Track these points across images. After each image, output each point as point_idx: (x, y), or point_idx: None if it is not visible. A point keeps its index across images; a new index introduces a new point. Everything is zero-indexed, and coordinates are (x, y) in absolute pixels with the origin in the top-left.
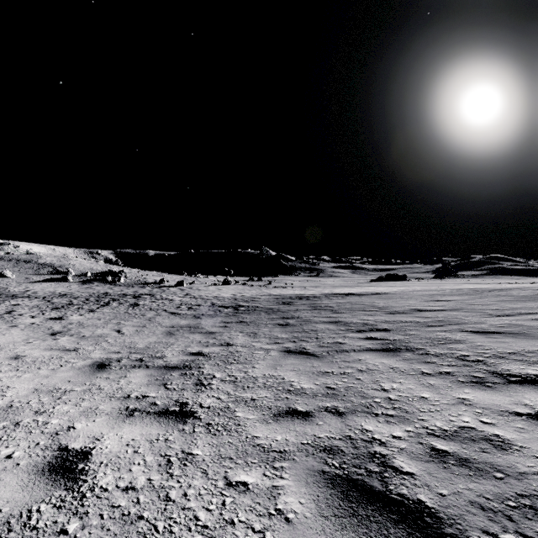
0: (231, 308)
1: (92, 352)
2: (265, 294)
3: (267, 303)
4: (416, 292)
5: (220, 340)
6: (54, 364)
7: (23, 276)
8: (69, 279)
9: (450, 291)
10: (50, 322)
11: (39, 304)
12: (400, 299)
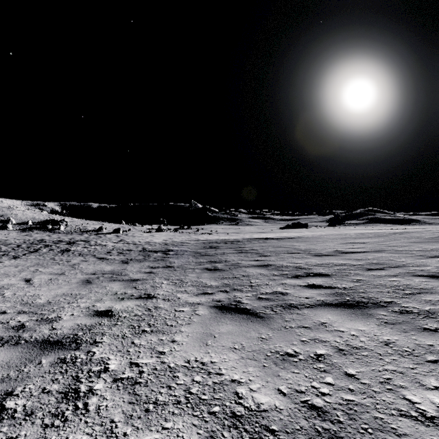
0: (161, 252)
1: None
2: (193, 239)
3: (195, 248)
4: (327, 236)
5: (140, 291)
6: None
7: None
8: (8, 227)
9: (356, 234)
10: None
11: None
12: (317, 242)
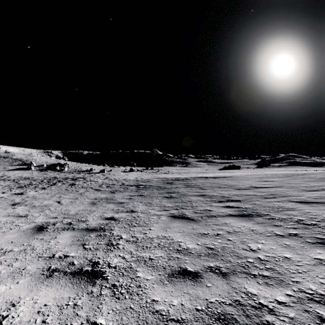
0: (134, 186)
1: (36, 218)
2: (155, 177)
3: (157, 183)
4: (250, 176)
5: (127, 208)
6: (6, 227)
7: (2, 166)
8: (32, 168)
9: (271, 175)
10: (14, 196)
11: (9, 184)
12: (241, 180)
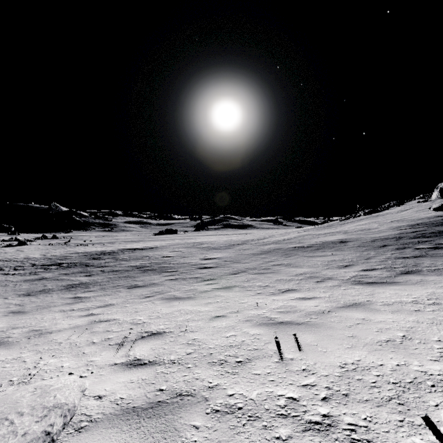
0: (54, 265)
1: (2, 295)
2: (72, 252)
3: (81, 260)
4: (171, 246)
5: (73, 280)
6: None
7: None
8: None
9: (185, 245)
10: None
11: None
12: (161, 251)
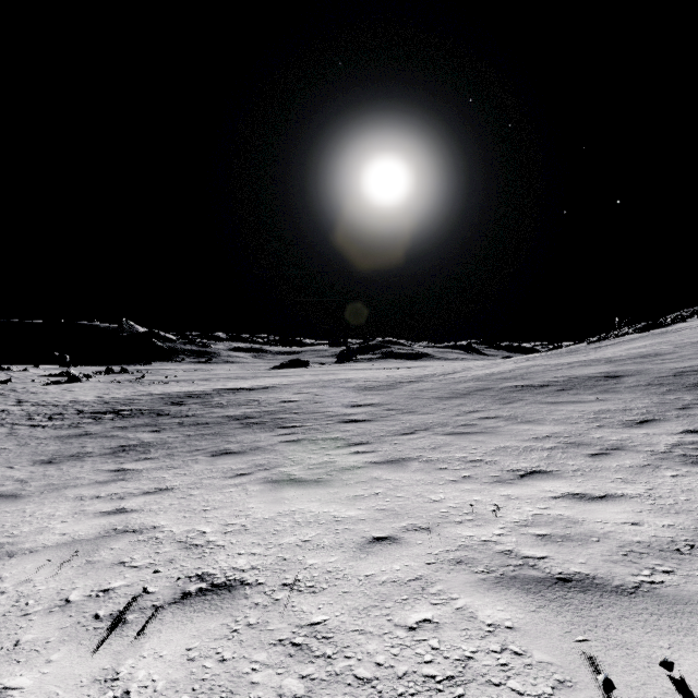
0: (110, 413)
1: (11, 461)
2: (144, 394)
3: (153, 405)
4: (296, 385)
5: (130, 439)
6: None
7: None
8: None
9: (319, 383)
10: None
11: None
12: (279, 393)
